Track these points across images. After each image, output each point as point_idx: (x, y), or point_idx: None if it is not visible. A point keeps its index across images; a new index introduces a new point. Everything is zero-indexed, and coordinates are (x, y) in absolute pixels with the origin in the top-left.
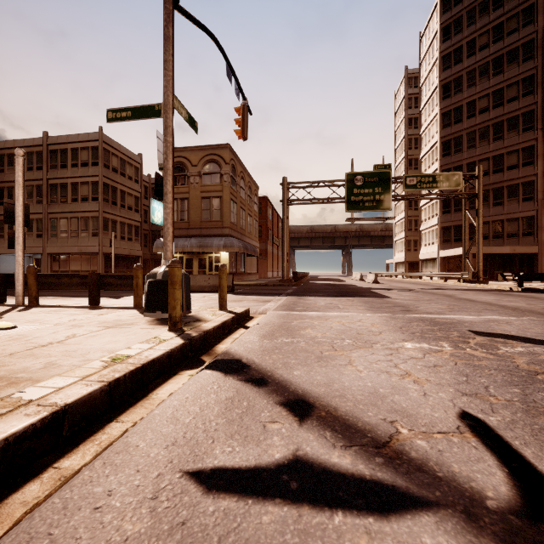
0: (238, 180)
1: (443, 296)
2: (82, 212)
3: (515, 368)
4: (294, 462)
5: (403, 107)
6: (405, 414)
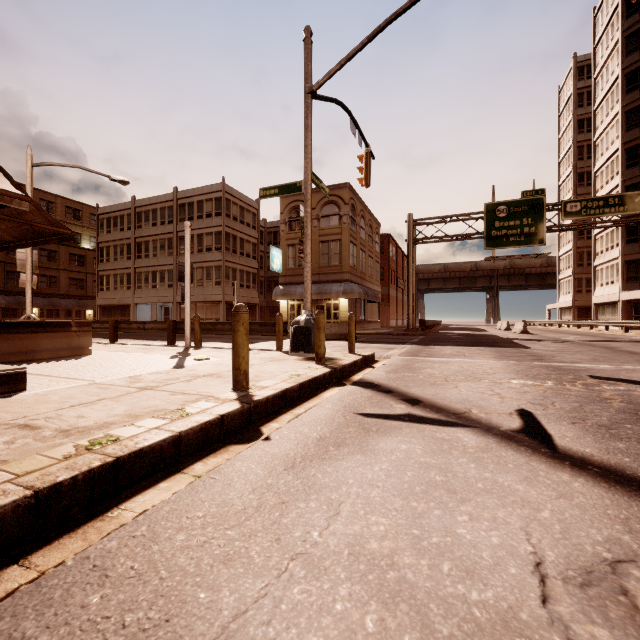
0: (358, 220)
1: (601, 348)
2: (206, 261)
3: (595, 396)
4: (407, 414)
5: (570, 106)
6: (480, 407)
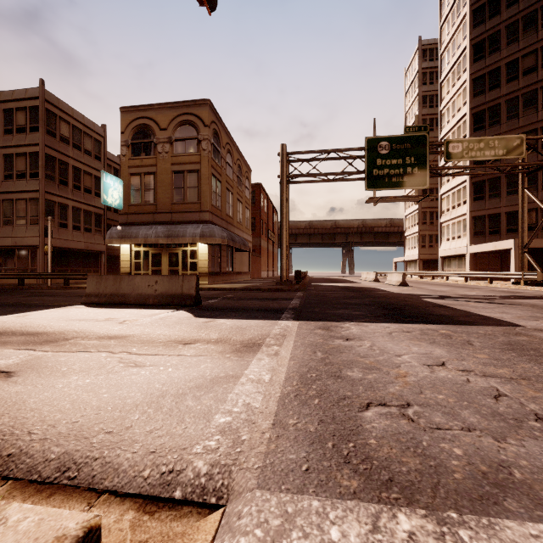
0: (223, 153)
1: None
2: (17, 192)
3: None
4: None
5: (416, 84)
6: None
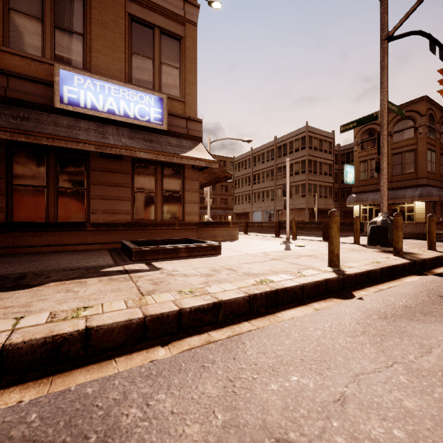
0: (437, 127)
1: None
2: (295, 182)
3: None
4: None
5: None
6: None
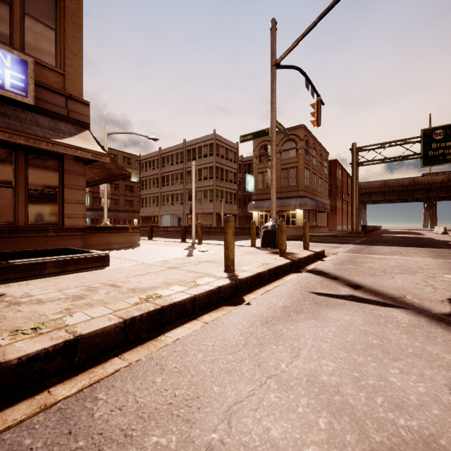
0: (310, 151)
1: None
2: (203, 186)
3: None
4: (350, 295)
5: None
6: (414, 294)
